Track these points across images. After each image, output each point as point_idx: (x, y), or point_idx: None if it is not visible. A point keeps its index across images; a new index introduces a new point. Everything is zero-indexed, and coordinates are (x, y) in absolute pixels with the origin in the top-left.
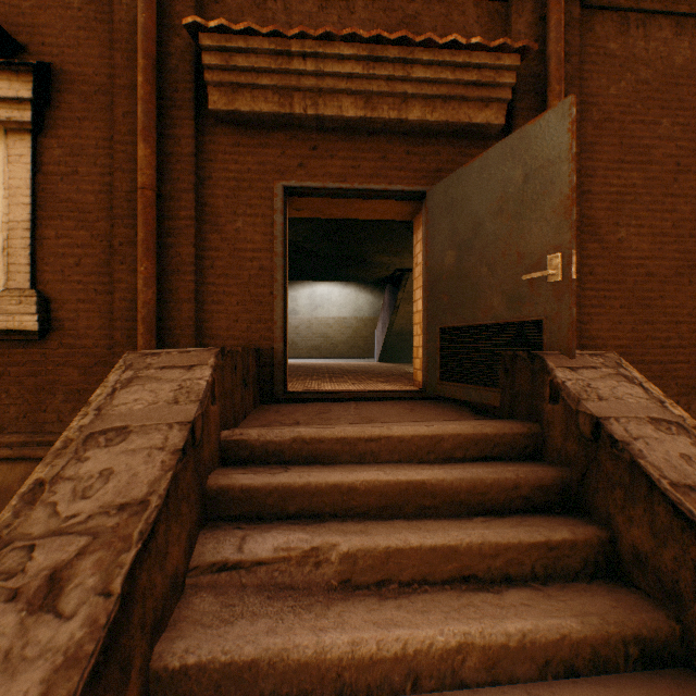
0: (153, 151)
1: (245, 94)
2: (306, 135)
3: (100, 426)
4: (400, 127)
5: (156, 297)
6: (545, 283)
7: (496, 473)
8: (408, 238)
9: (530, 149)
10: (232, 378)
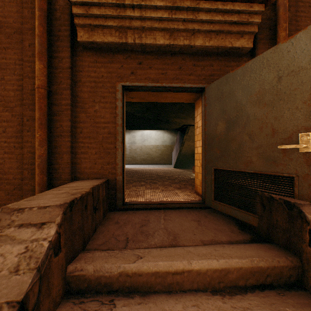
0: (45, 66)
1: (98, 31)
2: (135, 55)
3: None
4: (190, 50)
5: (46, 151)
6: (296, 152)
7: None
8: (190, 111)
9: (283, 59)
10: (82, 215)
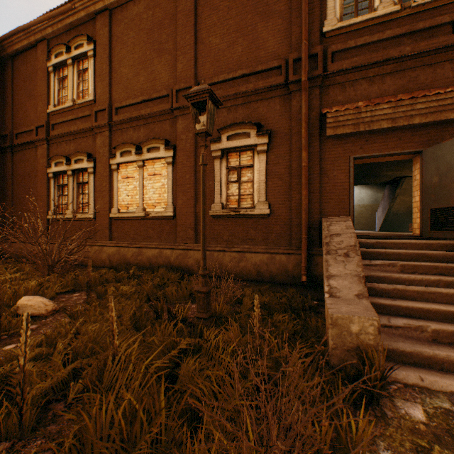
0: (307, 153)
1: (340, 128)
2: (362, 136)
3: (331, 233)
4: (408, 126)
5: (307, 202)
6: None
7: (453, 253)
8: (406, 163)
9: None
10: None
